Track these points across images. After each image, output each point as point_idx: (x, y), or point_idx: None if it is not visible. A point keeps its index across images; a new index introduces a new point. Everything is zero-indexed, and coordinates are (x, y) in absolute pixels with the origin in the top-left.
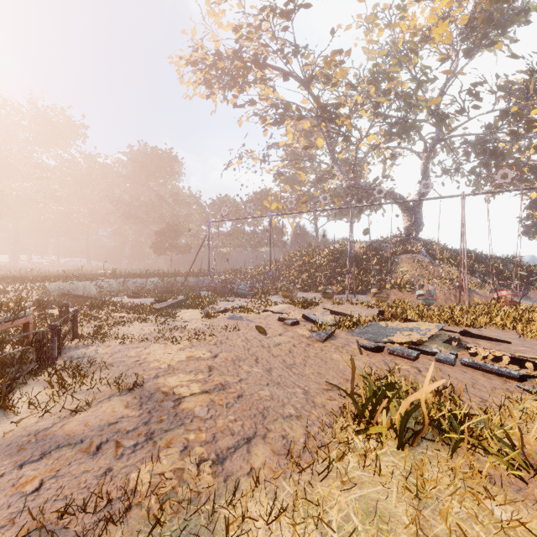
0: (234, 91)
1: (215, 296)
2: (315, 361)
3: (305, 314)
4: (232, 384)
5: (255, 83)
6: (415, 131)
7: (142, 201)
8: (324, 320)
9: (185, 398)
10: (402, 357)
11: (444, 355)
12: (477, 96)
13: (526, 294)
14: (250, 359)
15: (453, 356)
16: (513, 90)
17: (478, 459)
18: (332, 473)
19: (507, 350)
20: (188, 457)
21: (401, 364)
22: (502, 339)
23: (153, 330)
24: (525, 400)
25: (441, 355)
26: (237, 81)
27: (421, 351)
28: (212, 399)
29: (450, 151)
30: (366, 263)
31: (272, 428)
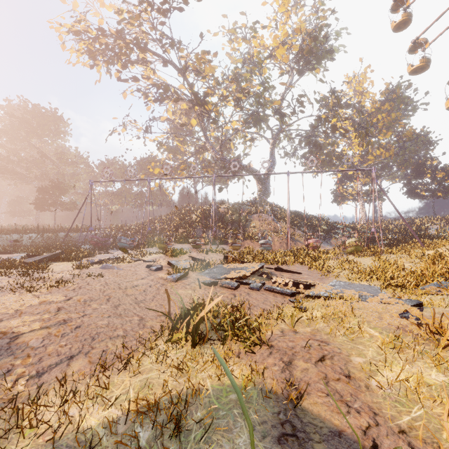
0: (118, 66)
1: (96, 249)
2: (162, 296)
3: (170, 261)
4: (74, 319)
5: (137, 63)
6: (264, 122)
7: (21, 157)
8: (184, 265)
9: (23, 335)
10: (228, 287)
11: (255, 284)
12: (302, 104)
13: (323, 241)
14: (102, 299)
15: (261, 284)
16: (327, 102)
17: (239, 345)
18: (131, 368)
19: (297, 278)
20: (7, 377)
21: (219, 292)
22: (298, 271)
23: (13, 282)
24: (286, 307)
25: (253, 284)
26: (121, 58)
27: (242, 283)
28: (50, 332)
29: (289, 140)
30: (228, 220)
31: (97, 346)
